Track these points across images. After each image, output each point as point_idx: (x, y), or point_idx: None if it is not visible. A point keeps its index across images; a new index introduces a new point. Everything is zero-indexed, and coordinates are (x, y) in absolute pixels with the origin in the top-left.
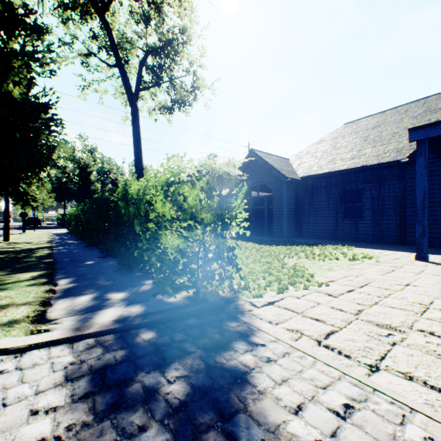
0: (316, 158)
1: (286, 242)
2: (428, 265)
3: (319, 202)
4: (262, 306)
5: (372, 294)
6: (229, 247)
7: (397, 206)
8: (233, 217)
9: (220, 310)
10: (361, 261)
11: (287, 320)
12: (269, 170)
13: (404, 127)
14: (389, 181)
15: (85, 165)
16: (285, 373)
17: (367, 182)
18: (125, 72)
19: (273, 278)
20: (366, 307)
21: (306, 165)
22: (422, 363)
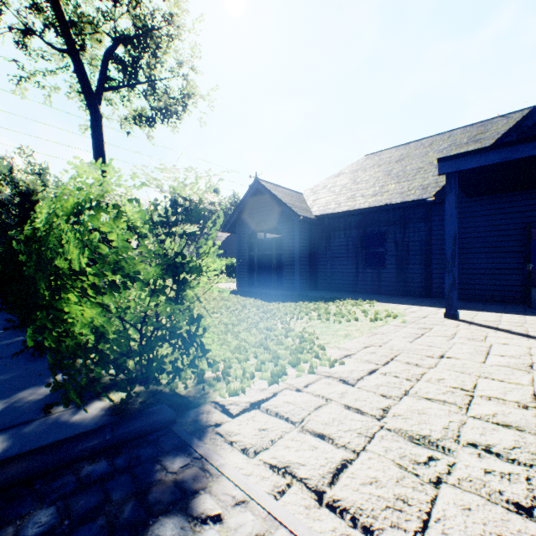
0: (334, 193)
1: (297, 296)
2: (460, 325)
3: (337, 246)
4: (240, 414)
5: (400, 376)
6: (191, 316)
7: (422, 252)
8: (198, 268)
9: (166, 429)
10: (385, 322)
11: (275, 441)
12: (278, 206)
13: (430, 161)
14: (414, 223)
15: (29, 191)
16: None
17: (391, 223)
18: (81, 61)
19: (269, 356)
20: (394, 402)
21: (323, 201)
22: (488, 530)
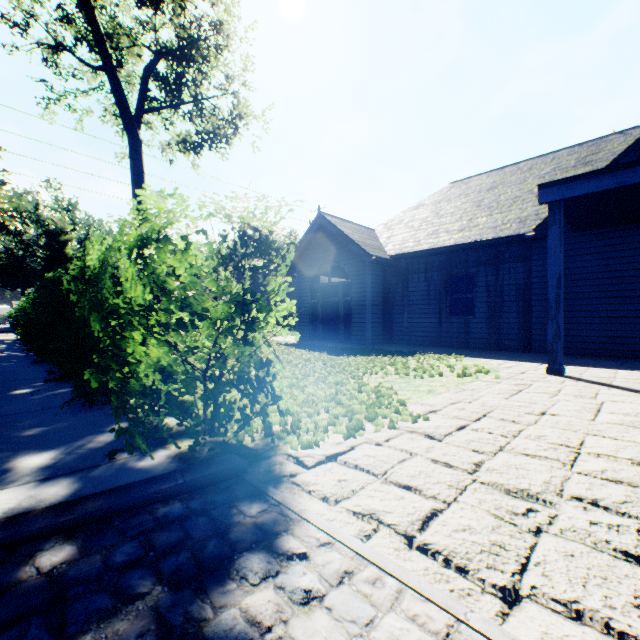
0: (412, 229)
1: (369, 350)
2: (566, 381)
3: (416, 292)
4: (315, 466)
5: (494, 432)
6: (260, 360)
7: (520, 298)
8: (268, 307)
9: (238, 478)
10: (475, 377)
11: (357, 491)
12: (345, 244)
13: (529, 189)
14: (510, 263)
15: (57, 231)
16: (337, 633)
17: (481, 264)
18: (118, 79)
19: (342, 410)
20: (488, 457)
21: (399, 238)
22: (592, 573)
